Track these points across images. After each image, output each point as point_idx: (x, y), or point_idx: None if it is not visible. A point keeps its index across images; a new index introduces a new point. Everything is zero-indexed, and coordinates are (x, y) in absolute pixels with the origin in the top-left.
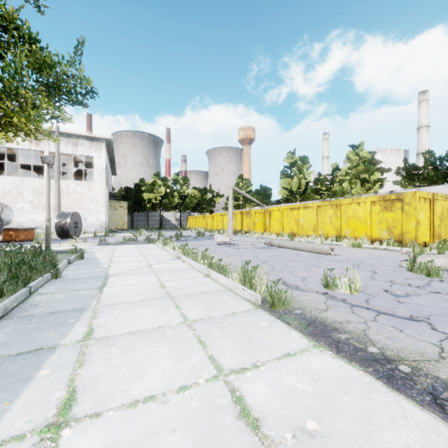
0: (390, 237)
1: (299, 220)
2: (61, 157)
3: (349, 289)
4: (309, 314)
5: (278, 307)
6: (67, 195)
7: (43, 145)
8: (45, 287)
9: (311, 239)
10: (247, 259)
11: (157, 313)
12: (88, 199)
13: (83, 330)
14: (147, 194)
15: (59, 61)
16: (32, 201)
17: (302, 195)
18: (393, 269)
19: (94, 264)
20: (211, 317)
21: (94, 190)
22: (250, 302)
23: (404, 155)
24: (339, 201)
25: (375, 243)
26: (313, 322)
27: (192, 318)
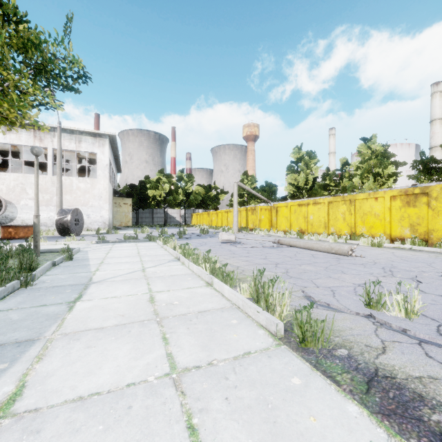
0: (414, 236)
1: (308, 217)
2: (64, 153)
3: (404, 311)
4: (361, 359)
5: (312, 344)
6: (70, 192)
7: (46, 141)
8: (6, 300)
9: (322, 237)
10: (256, 261)
11: (133, 353)
12: (91, 195)
13: (8, 389)
14: (151, 191)
15: (45, 39)
16: None
17: (309, 191)
18: (440, 276)
19: (81, 267)
20: (211, 362)
21: (98, 186)
22: (267, 330)
23: (416, 150)
24: (353, 197)
25: (396, 242)
26: (374, 378)
27: (183, 363)
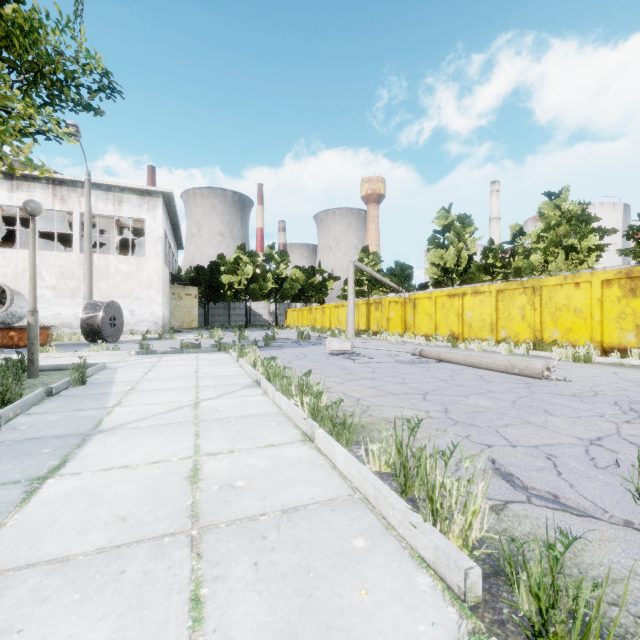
0: None
1: (464, 314)
2: (97, 220)
3: None
4: None
5: None
6: (106, 277)
7: (71, 203)
8: None
9: (487, 345)
10: (388, 388)
11: None
12: (137, 282)
13: None
14: (227, 277)
15: (41, 23)
16: (56, 287)
17: (462, 275)
18: None
19: (93, 398)
20: None
21: (146, 269)
22: (438, 576)
23: (624, 212)
24: (538, 282)
25: (612, 355)
26: None
27: None
